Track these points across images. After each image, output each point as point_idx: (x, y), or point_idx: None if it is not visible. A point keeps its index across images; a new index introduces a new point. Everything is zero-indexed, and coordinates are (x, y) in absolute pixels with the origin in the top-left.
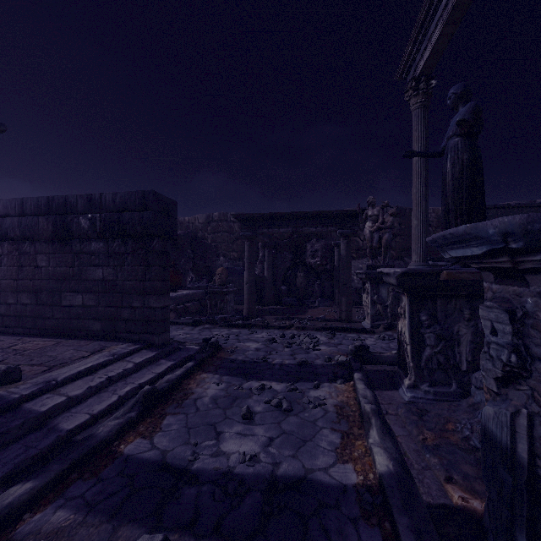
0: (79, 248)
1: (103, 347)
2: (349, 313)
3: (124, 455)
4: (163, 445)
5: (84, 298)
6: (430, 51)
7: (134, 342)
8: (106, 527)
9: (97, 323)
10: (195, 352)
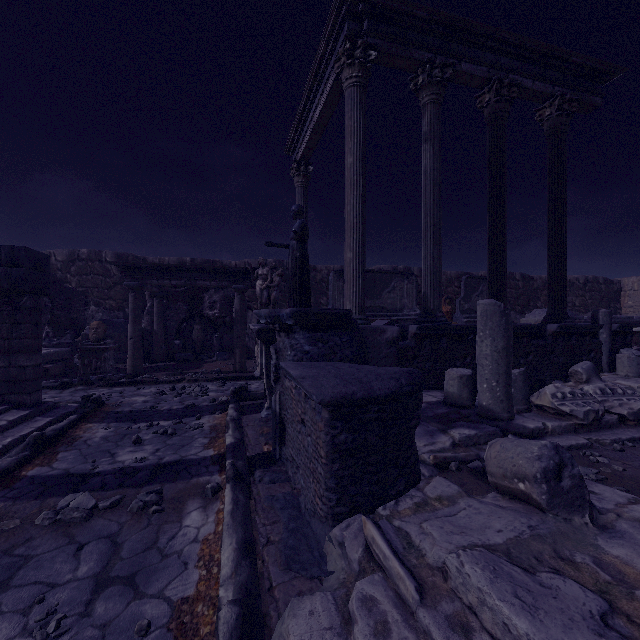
0: None
1: None
2: (243, 364)
3: (29, 476)
4: (64, 467)
5: None
6: (305, 146)
7: None
8: (35, 502)
9: None
10: (75, 408)
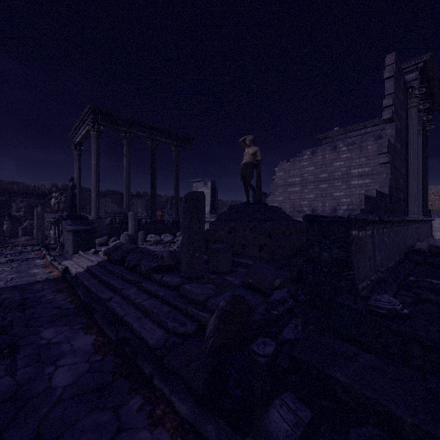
0: None
1: None
2: (43, 239)
3: None
4: None
5: None
6: (79, 140)
7: None
8: None
9: None
10: None
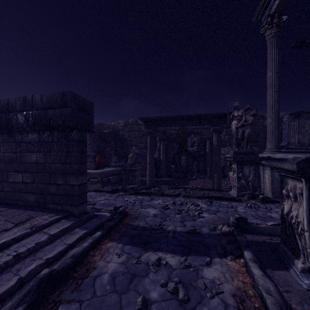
0: (20, 139)
1: (29, 218)
2: (219, 184)
3: None
4: None
5: (24, 177)
6: None
7: (57, 213)
8: None
9: (32, 195)
10: (106, 219)
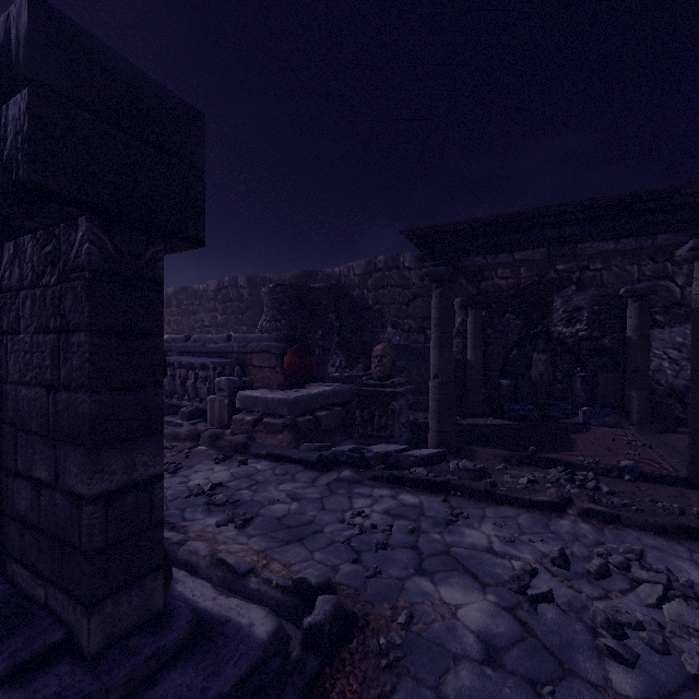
0: None
1: None
2: None
3: None
4: None
5: None
6: None
7: (0, 633)
8: None
9: None
10: (244, 669)
